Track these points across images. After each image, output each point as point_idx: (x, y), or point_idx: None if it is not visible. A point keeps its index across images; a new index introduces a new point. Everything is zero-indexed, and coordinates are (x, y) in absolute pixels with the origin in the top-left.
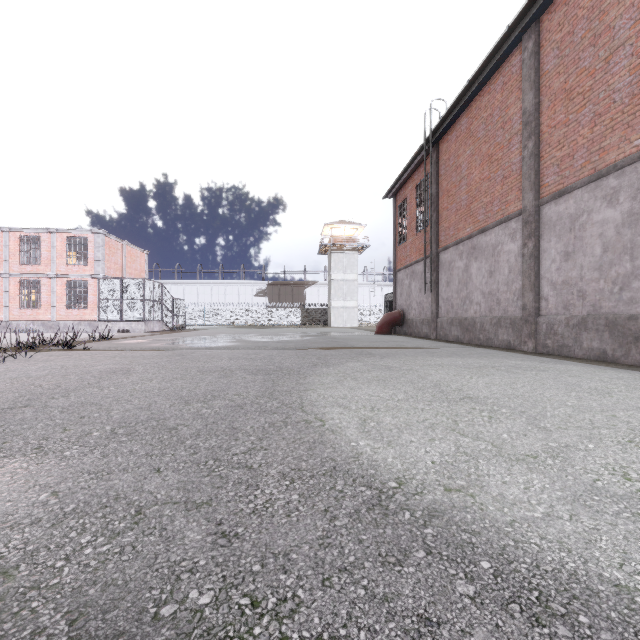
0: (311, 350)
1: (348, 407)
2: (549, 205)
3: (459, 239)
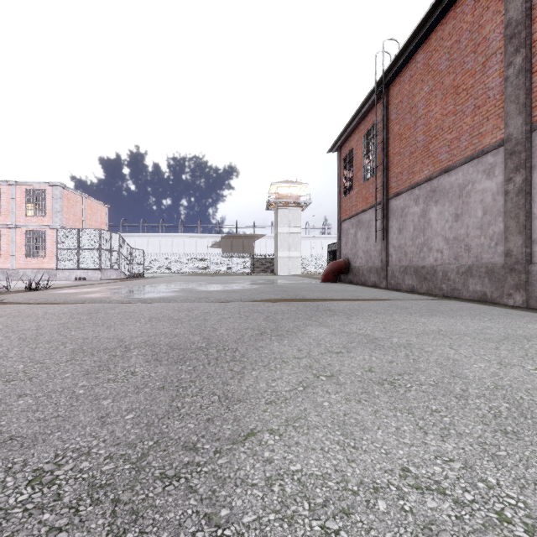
0: (257, 304)
1: None
2: None
3: (414, 183)
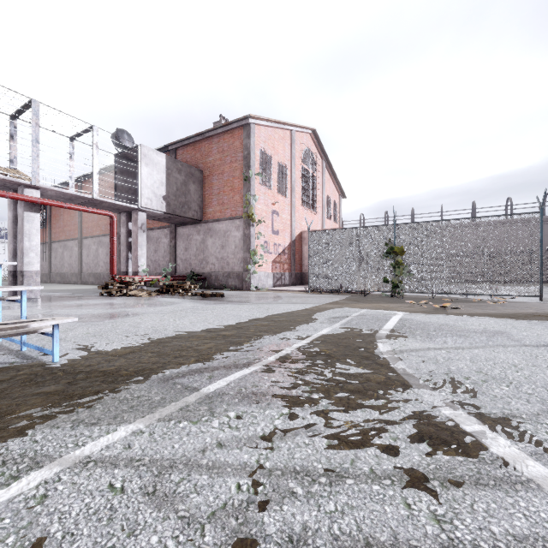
0: None
1: None
2: (85, 239)
3: (60, 240)
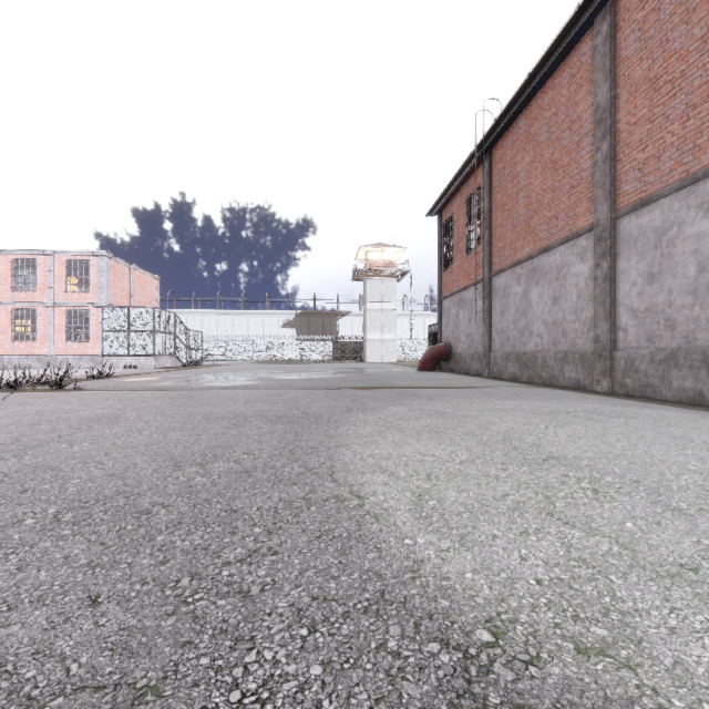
0: (344, 390)
1: (395, 473)
2: (628, 217)
3: (516, 260)
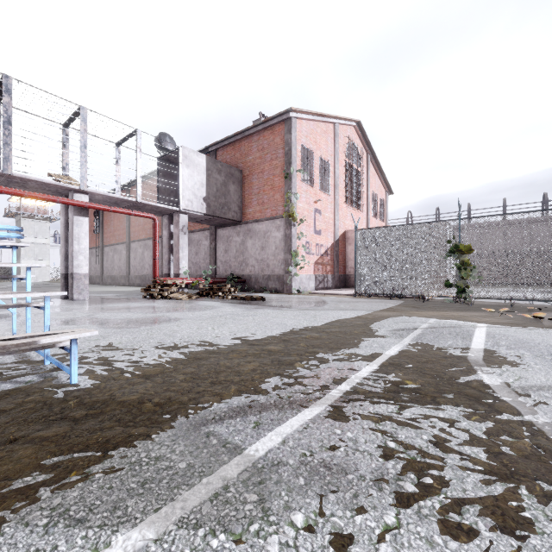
0: (41, 287)
1: None
2: (132, 243)
3: (111, 244)
